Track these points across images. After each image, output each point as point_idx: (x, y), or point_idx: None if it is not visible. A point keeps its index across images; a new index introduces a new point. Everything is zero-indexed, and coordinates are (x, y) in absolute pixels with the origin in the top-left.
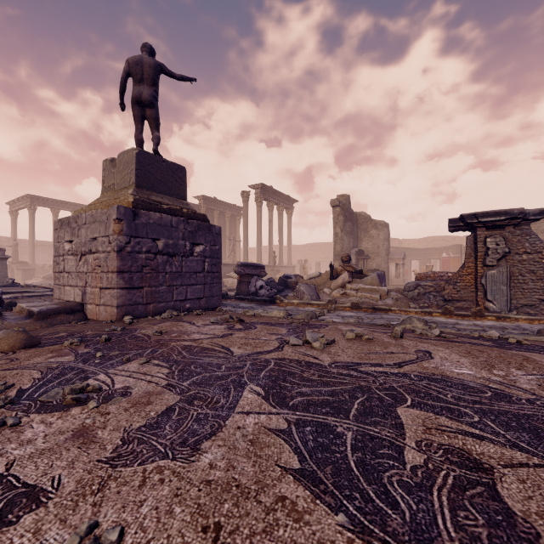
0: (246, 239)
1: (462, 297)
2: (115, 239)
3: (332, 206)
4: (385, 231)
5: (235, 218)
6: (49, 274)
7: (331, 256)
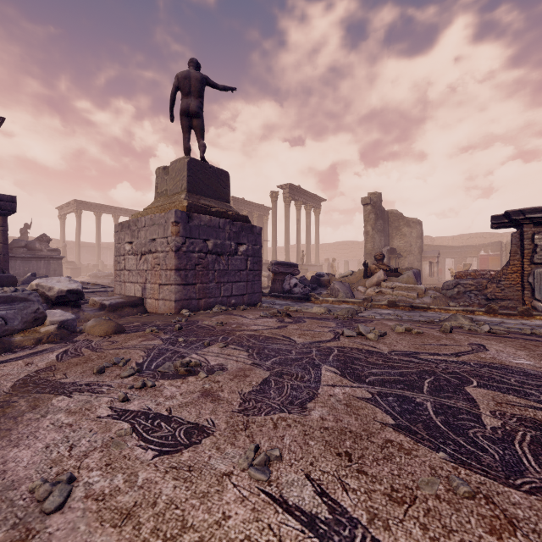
0: (274, 238)
1: (507, 296)
2: (173, 240)
3: (363, 204)
4: (418, 229)
5: (262, 217)
6: (94, 273)
7: (359, 254)
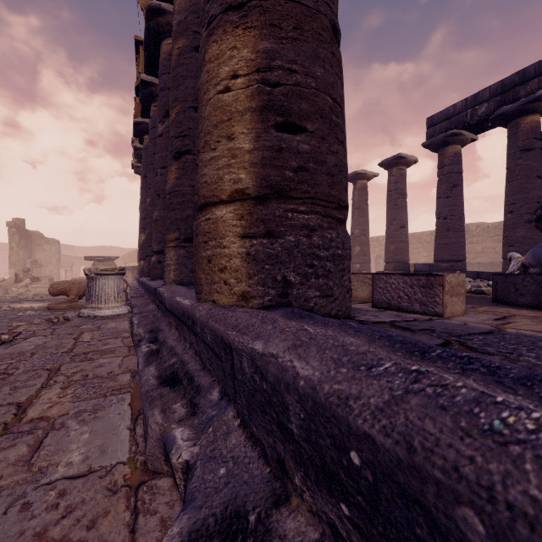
0: None
1: None
2: None
3: (9, 226)
4: (57, 246)
5: None
6: None
7: None
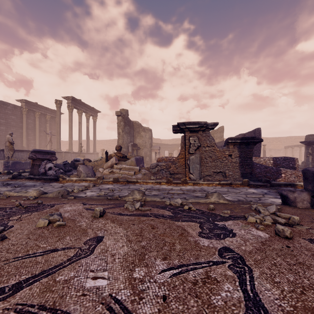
0: (58, 133)
1: (179, 172)
2: None
3: (116, 115)
4: (149, 133)
5: (54, 119)
6: None
7: None
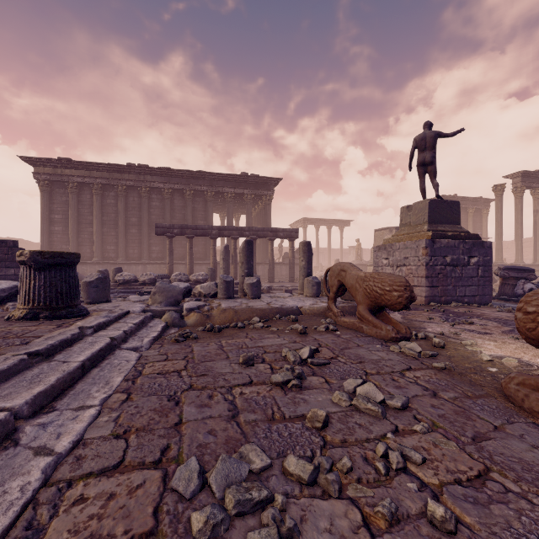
0: (499, 236)
1: None
2: (423, 258)
3: None
4: None
5: (480, 211)
6: (319, 273)
7: None
